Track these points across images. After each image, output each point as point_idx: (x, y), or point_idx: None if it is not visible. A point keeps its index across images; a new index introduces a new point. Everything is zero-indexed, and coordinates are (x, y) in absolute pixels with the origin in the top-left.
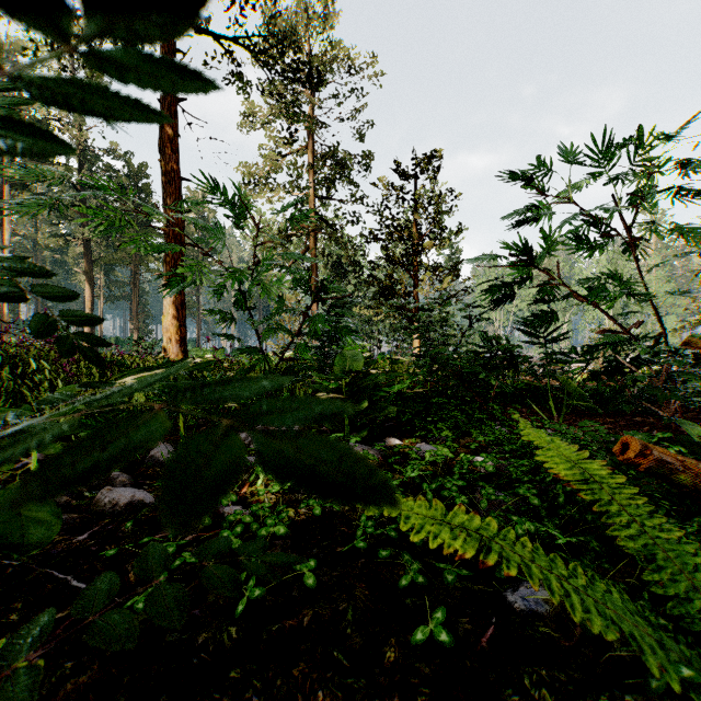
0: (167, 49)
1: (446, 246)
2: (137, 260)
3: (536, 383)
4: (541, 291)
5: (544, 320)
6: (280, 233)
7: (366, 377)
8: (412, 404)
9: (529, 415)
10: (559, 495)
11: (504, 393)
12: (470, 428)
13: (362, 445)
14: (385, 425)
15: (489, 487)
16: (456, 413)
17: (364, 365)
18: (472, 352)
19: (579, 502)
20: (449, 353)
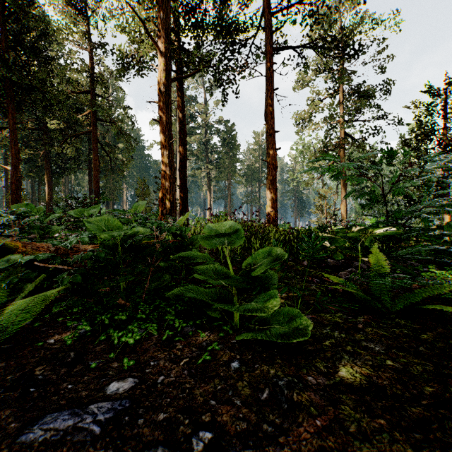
0: (269, 65)
1: None
2: (230, 176)
3: None
4: None
5: None
6: (320, 150)
7: None
8: None
9: None
10: None
11: None
12: None
13: None
14: None
15: None
16: None
17: None
18: None
19: None
20: None
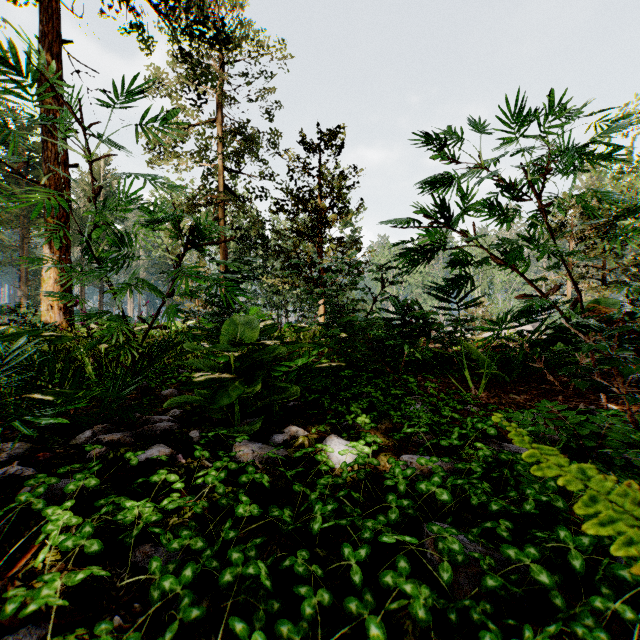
0: None
1: (347, 226)
2: (27, 222)
3: (444, 351)
4: (454, 254)
5: (461, 283)
6: (187, 202)
7: (262, 349)
8: (319, 379)
9: (442, 386)
10: (570, 553)
11: (410, 361)
12: (389, 410)
13: (252, 443)
14: (286, 407)
15: (450, 538)
16: (369, 389)
17: (261, 334)
18: (383, 318)
19: (630, 584)
20: (361, 319)
